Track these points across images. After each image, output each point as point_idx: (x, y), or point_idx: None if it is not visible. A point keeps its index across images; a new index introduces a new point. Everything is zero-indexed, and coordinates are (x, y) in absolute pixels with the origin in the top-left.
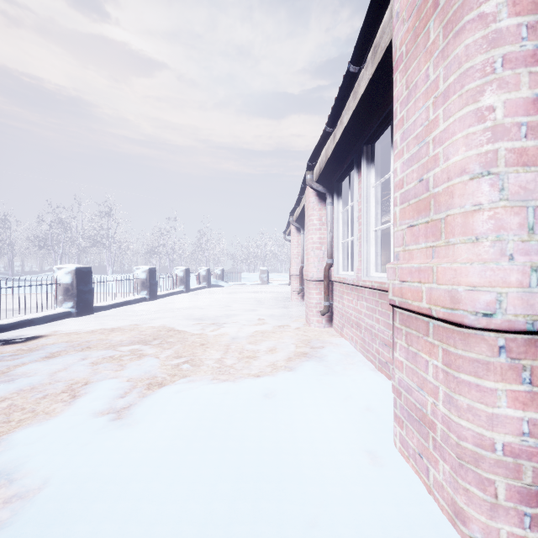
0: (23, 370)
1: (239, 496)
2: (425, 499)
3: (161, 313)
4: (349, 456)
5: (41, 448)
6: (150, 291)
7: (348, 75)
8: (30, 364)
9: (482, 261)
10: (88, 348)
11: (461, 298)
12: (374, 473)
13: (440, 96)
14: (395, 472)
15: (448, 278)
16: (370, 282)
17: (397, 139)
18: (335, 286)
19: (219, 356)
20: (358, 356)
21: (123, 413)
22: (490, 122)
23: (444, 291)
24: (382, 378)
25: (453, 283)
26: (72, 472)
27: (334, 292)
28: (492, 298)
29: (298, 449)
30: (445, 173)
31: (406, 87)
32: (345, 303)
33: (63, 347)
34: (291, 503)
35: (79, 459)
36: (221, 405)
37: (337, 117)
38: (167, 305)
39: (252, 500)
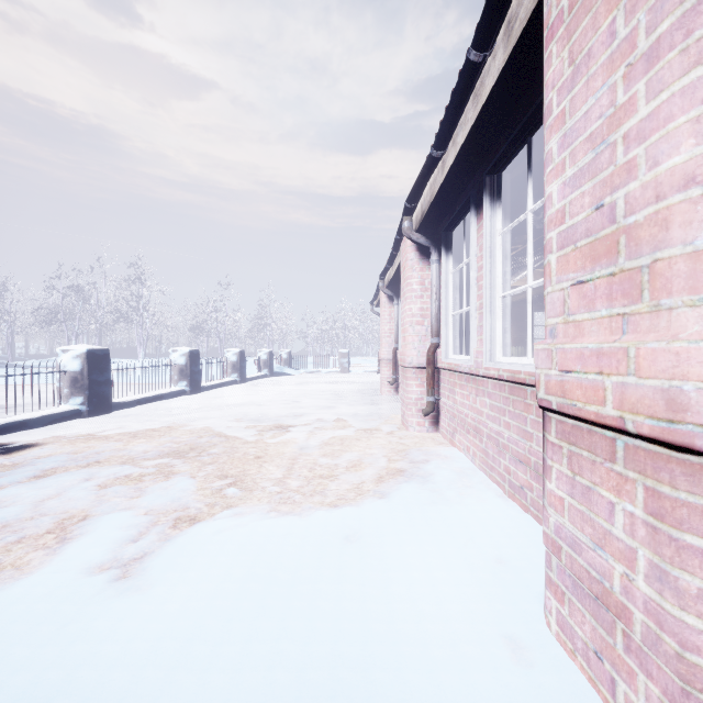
0: None
1: None
2: None
3: (205, 411)
4: (478, 649)
5: None
6: (191, 381)
7: (467, 66)
8: (9, 488)
9: None
10: (97, 463)
11: (690, 403)
12: (521, 681)
13: (639, 60)
14: (555, 680)
15: (662, 368)
16: (496, 371)
17: (552, 147)
18: (443, 375)
19: (281, 474)
20: (478, 476)
21: (131, 568)
22: None
23: (652, 389)
24: (515, 510)
25: (672, 376)
26: (34, 679)
27: (441, 383)
28: None
29: (398, 634)
30: (650, 189)
31: (570, 61)
32: (457, 400)
33: (61, 462)
34: None
35: (50, 653)
36: (280, 556)
37: (449, 134)
38: (214, 400)
39: None
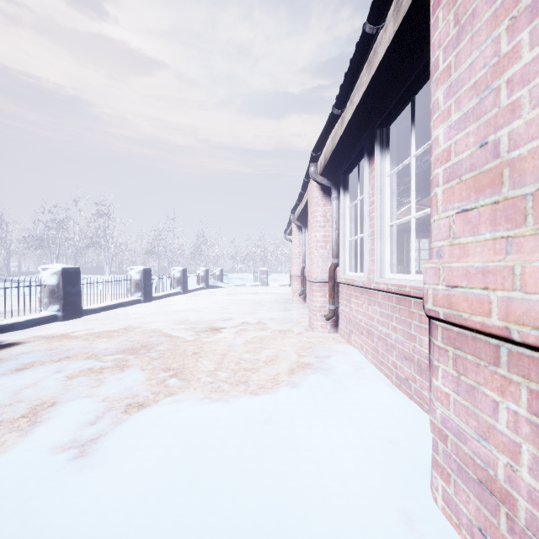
0: None
1: None
2: None
3: (155, 316)
4: (376, 522)
5: None
6: (144, 292)
7: (363, 38)
8: None
9: None
10: (67, 358)
11: None
12: None
13: (522, 12)
14: None
15: None
16: (385, 285)
17: (438, 97)
18: (341, 288)
19: (213, 367)
20: (370, 369)
21: (88, 447)
22: None
23: (538, 303)
24: (401, 398)
25: None
26: None
27: (339, 294)
28: None
29: (308, 508)
30: (534, 125)
31: (455, 22)
32: (353, 308)
33: (38, 357)
34: None
35: (12, 526)
36: (210, 437)
37: (347, 95)
38: (162, 307)
39: None
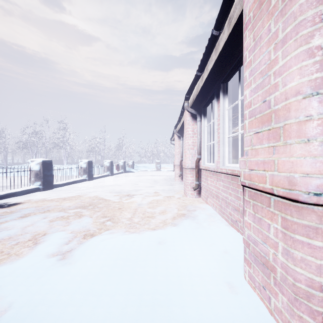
0: (5, 225)
1: (141, 317)
2: (268, 319)
3: (95, 188)
4: (215, 287)
5: (10, 280)
6: (88, 175)
7: (212, 37)
8: (10, 221)
9: (312, 155)
10: (48, 211)
11: (297, 182)
12: (232, 299)
13: (279, 42)
14: (246, 299)
15: (287, 168)
16: (225, 170)
17: (246, 75)
18: (202, 172)
19: (130, 216)
20: (217, 216)
21: (66, 255)
22: (318, 57)
23: (283, 177)
24: (233, 231)
25: (290, 171)
26: (29, 298)
27: (201, 175)
28: (321, 182)
29: (181, 281)
30: (283, 95)
31: (253, 39)
32: (208, 183)
33: (32, 210)
34: (176, 322)
35: (34, 288)
36: (130, 250)
37: (204, 65)
38: (99, 183)
39: (150, 320)
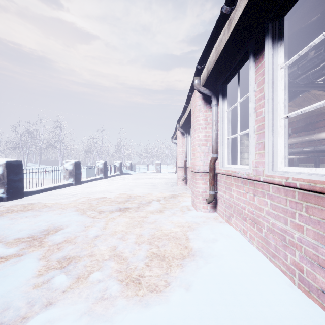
0: None
1: None
2: None
3: (78, 196)
4: None
5: None
6: (75, 178)
7: None
8: None
9: None
10: None
11: None
12: None
13: None
14: None
15: None
16: (283, 179)
17: None
18: (220, 177)
19: (108, 256)
20: (260, 259)
21: None
22: None
23: None
24: (319, 316)
25: None
26: None
27: (218, 182)
28: None
29: None
30: None
31: None
32: (233, 195)
33: None
34: None
35: None
36: None
37: None
38: (86, 189)
39: None
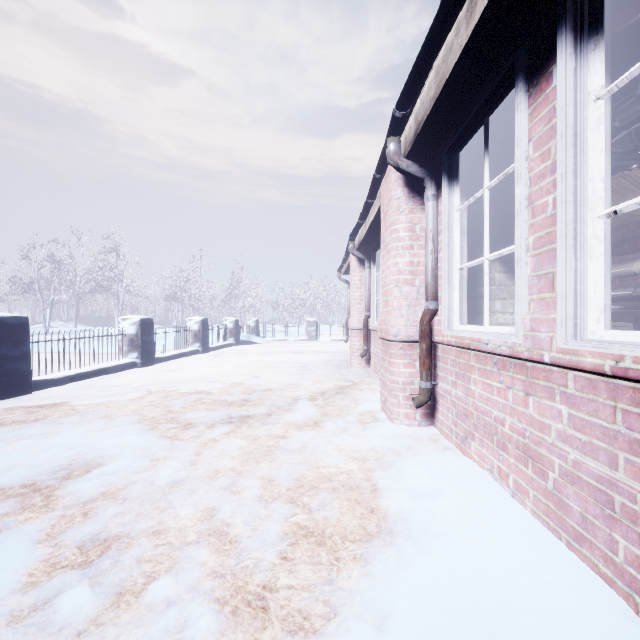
0: None
1: None
2: None
3: (145, 390)
4: None
5: None
6: (142, 352)
7: None
8: None
9: None
10: None
11: None
12: None
13: None
14: None
15: None
16: (606, 359)
17: None
18: (444, 352)
19: (195, 533)
20: (543, 542)
21: None
22: None
23: None
24: None
25: None
26: None
27: (439, 362)
28: None
29: None
30: None
31: None
32: (474, 391)
33: None
34: None
35: None
36: None
37: None
38: (165, 375)
39: None
